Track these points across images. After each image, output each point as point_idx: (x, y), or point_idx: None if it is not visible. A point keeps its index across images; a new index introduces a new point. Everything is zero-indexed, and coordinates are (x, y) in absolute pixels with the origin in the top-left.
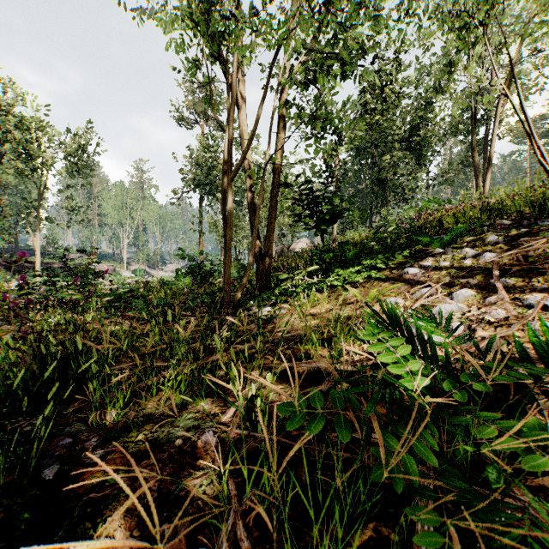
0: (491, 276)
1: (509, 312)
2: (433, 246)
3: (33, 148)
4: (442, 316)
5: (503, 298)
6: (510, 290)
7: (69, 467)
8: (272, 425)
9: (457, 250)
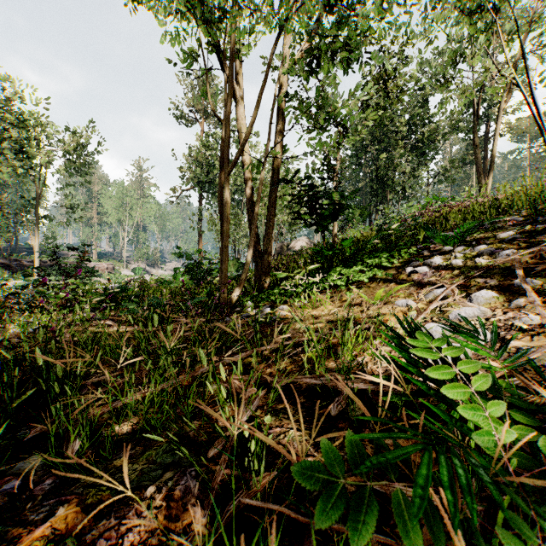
0: (513, 276)
1: (544, 318)
2: (442, 244)
3: (32, 146)
4: (485, 327)
5: (534, 301)
6: (539, 291)
7: (6, 526)
8: (270, 463)
9: (469, 247)
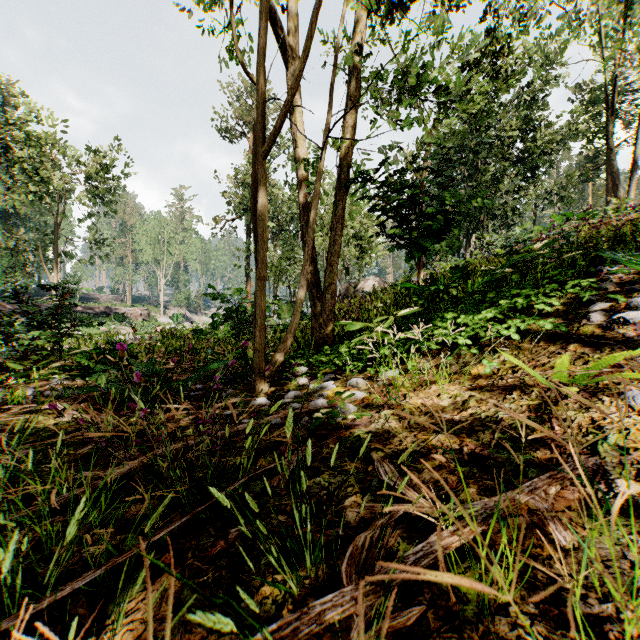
0: None
1: None
2: None
3: (49, 169)
4: None
5: None
6: None
7: None
8: None
9: None
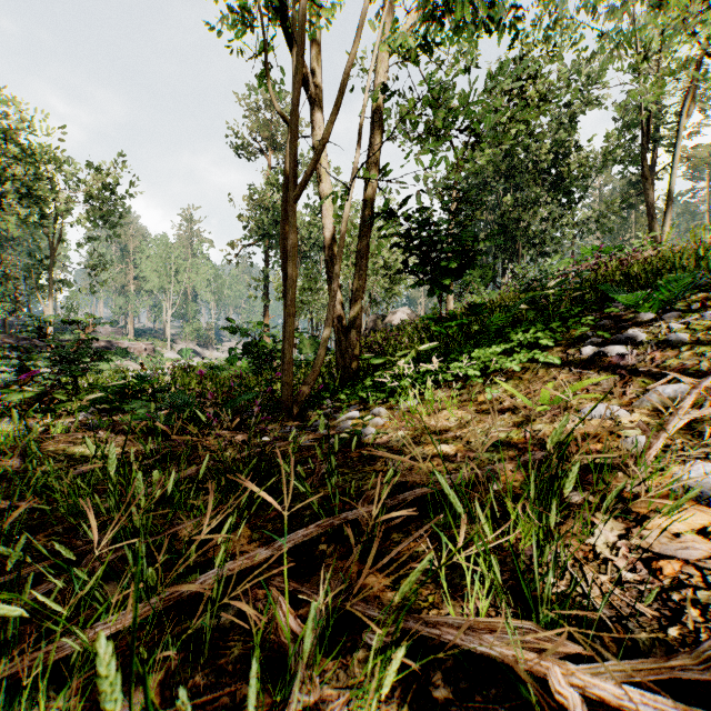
0: None
1: None
2: (637, 309)
3: (44, 188)
4: None
5: None
6: None
7: None
8: None
9: (691, 313)
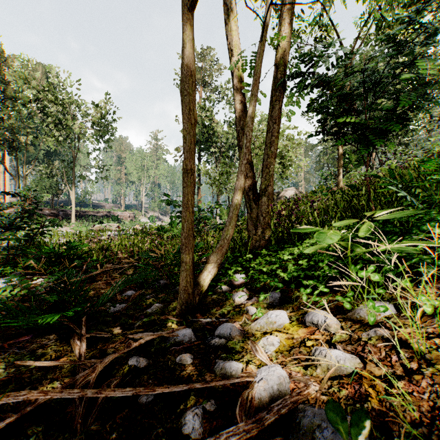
0: None
1: None
2: None
3: (69, 120)
4: None
5: None
6: None
7: None
8: None
9: None
